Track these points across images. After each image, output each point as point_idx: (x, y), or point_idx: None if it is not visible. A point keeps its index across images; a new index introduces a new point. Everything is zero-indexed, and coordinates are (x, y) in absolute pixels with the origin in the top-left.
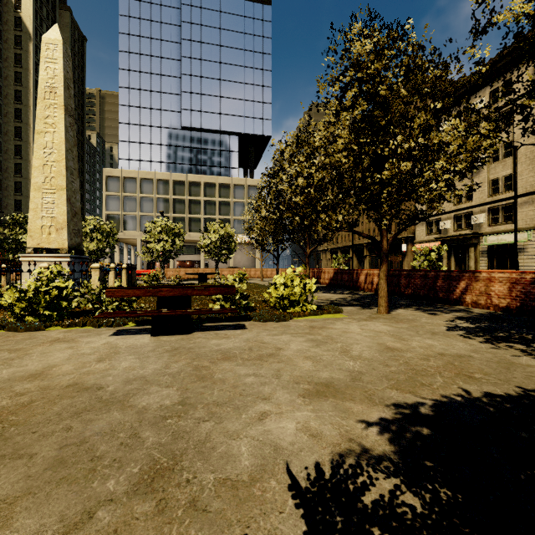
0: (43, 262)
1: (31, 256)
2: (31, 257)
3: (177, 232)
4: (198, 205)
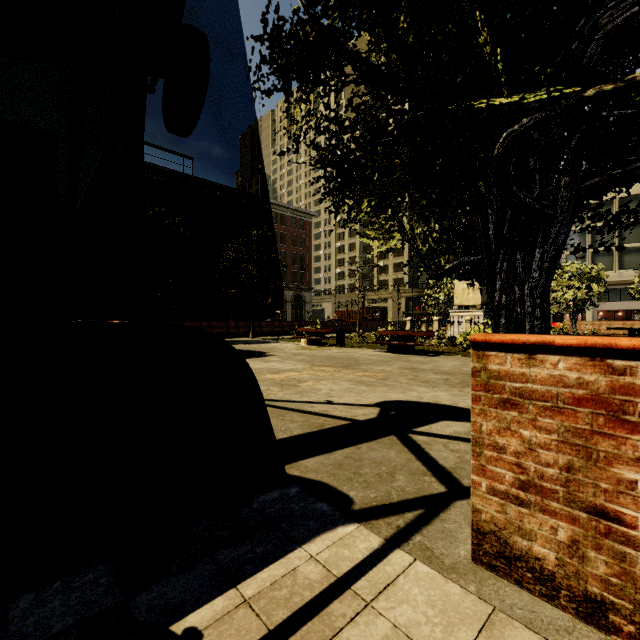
0: (464, 315)
1: (456, 311)
2: (456, 313)
3: (594, 276)
4: (636, 228)
